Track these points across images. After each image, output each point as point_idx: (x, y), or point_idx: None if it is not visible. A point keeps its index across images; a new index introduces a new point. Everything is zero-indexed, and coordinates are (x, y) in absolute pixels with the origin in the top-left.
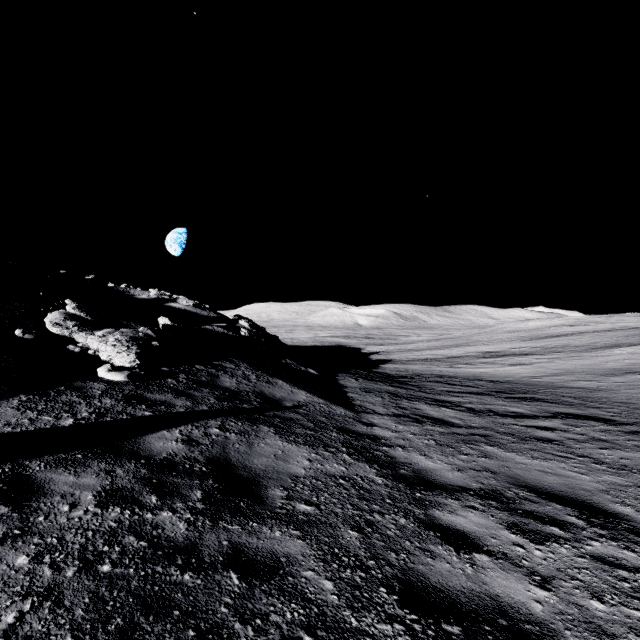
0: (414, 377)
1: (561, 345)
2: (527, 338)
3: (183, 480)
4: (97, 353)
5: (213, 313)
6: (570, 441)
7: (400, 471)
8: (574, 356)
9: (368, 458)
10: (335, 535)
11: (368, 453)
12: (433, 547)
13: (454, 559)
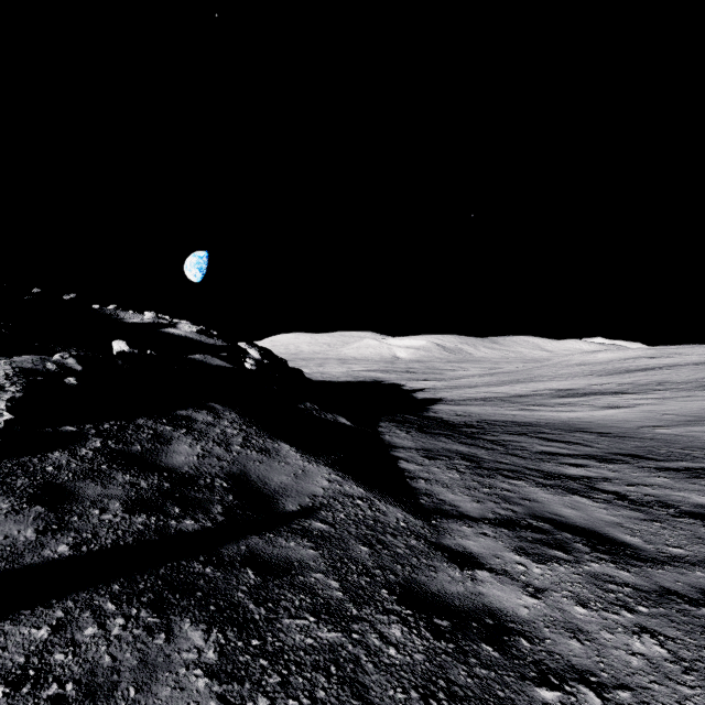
0: (484, 426)
1: (656, 381)
2: (604, 372)
3: None
4: None
5: (222, 341)
6: None
7: None
8: (688, 396)
9: None
10: None
11: None
12: None
13: None
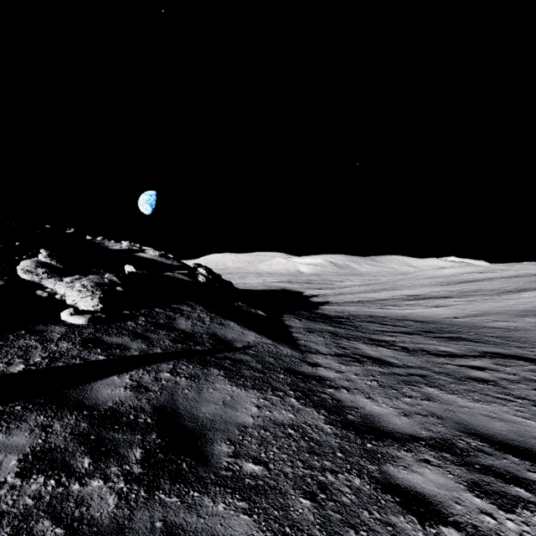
0: (350, 317)
1: (475, 289)
2: (444, 283)
3: (124, 435)
4: (64, 298)
5: (176, 262)
6: (504, 381)
7: (348, 417)
8: (487, 299)
9: (315, 402)
10: (285, 506)
11: (315, 396)
12: (394, 518)
13: (420, 535)
